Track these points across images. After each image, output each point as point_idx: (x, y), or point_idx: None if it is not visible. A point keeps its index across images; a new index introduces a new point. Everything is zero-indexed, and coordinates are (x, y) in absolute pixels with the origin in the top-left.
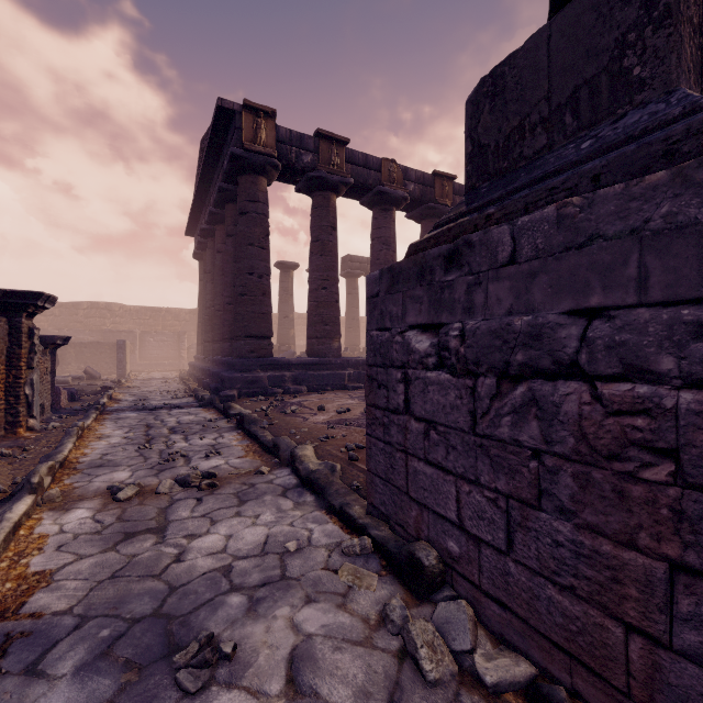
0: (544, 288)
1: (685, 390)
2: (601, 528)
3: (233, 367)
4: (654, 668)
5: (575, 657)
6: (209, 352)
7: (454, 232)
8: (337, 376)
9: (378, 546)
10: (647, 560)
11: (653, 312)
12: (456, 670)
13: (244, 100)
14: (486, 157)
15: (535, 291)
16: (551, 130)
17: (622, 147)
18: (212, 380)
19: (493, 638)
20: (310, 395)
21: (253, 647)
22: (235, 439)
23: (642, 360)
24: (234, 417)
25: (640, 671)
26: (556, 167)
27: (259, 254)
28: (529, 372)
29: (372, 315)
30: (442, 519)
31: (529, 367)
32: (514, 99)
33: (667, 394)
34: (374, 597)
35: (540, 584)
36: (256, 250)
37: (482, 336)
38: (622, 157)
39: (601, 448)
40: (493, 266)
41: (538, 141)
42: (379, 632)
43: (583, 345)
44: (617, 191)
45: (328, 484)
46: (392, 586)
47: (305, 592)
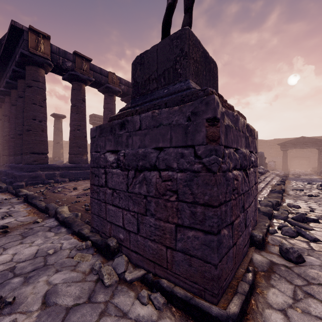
0: (148, 139)
1: (179, 173)
2: (161, 218)
3: (22, 169)
4: (173, 258)
5: (155, 263)
6: (6, 161)
7: (125, 114)
8: (85, 173)
9: (94, 243)
10: (171, 225)
11: (173, 149)
12: (118, 279)
13: (29, 25)
14: (138, 87)
15: (146, 140)
16: (158, 82)
17: (172, 95)
18: (8, 177)
19: (134, 266)
20: (70, 183)
21: (25, 296)
22: (22, 208)
23: (170, 164)
24: (22, 196)
25: (170, 260)
26: (157, 97)
27: (40, 109)
28: (144, 169)
29: (93, 145)
30: (118, 226)
31: (144, 167)
32: (147, 68)
33: (175, 174)
34: (89, 263)
35: (147, 241)
36: (37, 107)
37: (130, 156)
38: (172, 98)
39: (161, 192)
40: (134, 130)
41: (154, 85)
42: (89, 275)
43: (157, 159)
44: (167, 110)
45: (74, 222)
46: (98, 257)
47: (56, 269)
